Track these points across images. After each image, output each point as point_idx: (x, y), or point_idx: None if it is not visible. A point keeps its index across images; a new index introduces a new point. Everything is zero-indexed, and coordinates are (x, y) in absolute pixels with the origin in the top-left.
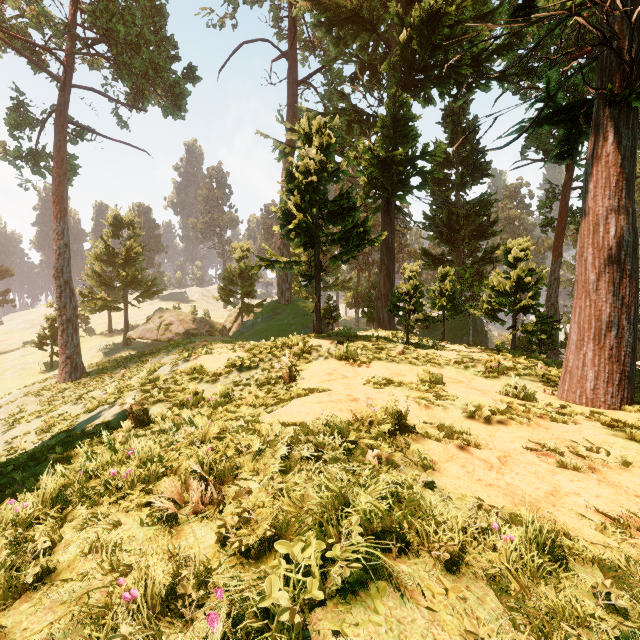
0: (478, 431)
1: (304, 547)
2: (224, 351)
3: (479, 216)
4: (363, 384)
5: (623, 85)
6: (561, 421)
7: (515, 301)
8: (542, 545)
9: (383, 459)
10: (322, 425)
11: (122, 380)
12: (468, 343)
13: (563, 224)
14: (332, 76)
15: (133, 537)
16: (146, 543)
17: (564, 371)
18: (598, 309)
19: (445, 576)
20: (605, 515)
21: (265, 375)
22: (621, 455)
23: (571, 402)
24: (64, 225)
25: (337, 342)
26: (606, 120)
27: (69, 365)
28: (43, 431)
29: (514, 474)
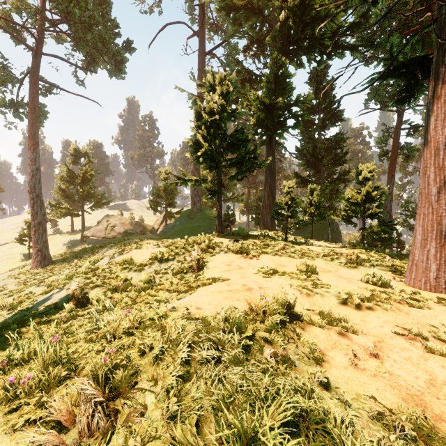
0: (352, 316)
1: None
2: (151, 246)
3: (335, 149)
4: (254, 273)
5: None
6: (417, 306)
7: (364, 209)
8: None
9: (279, 356)
10: (222, 321)
11: (74, 268)
12: (327, 240)
13: (395, 154)
14: (230, 49)
15: None
16: None
17: (411, 263)
18: (439, 215)
19: None
20: None
21: (179, 266)
22: None
23: (417, 288)
24: (36, 154)
25: (234, 240)
26: (444, 68)
27: (40, 256)
28: (11, 307)
29: (392, 361)
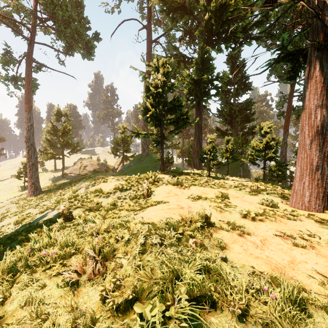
0: (248, 225)
1: (152, 308)
2: (113, 180)
3: (245, 110)
4: (186, 198)
5: (325, 39)
6: (293, 219)
7: (265, 154)
8: (293, 300)
9: (198, 244)
10: (164, 224)
11: (60, 196)
12: (240, 176)
13: (289, 114)
14: (170, 38)
15: (52, 295)
16: (59, 299)
17: (293, 192)
18: (311, 159)
19: (238, 324)
20: (322, 275)
21: (134, 193)
22: (327, 239)
23: (297, 208)
24: (30, 115)
25: (172, 176)
26: (315, 58)
27: (33, 187)
28: (17, 223)
29: (270, 250)
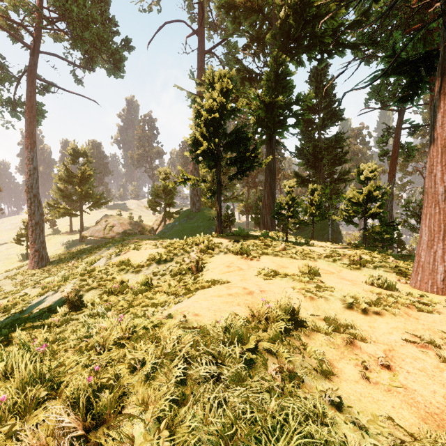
0: (359, 322)
1: None
2: (149, 247)
3: (335, 148)
4: (255, 275)
5: None
6: (427, 311)
7: (366, 209)
8: None
9: (285, 371)
10: (222, 331)
11: (71, 269)
12: (328, 240)
13: (396, 154)
14: (230, 48)
15: None
16: None
17: (417, 265)
18: None
19: None
20: None
21: (177, 267)
22: None
23: (424, 290)
24: (33, 154)
25: (234, 240)
26: None
27: (37, 256)
28: (6, 310)
29: (405, 373)
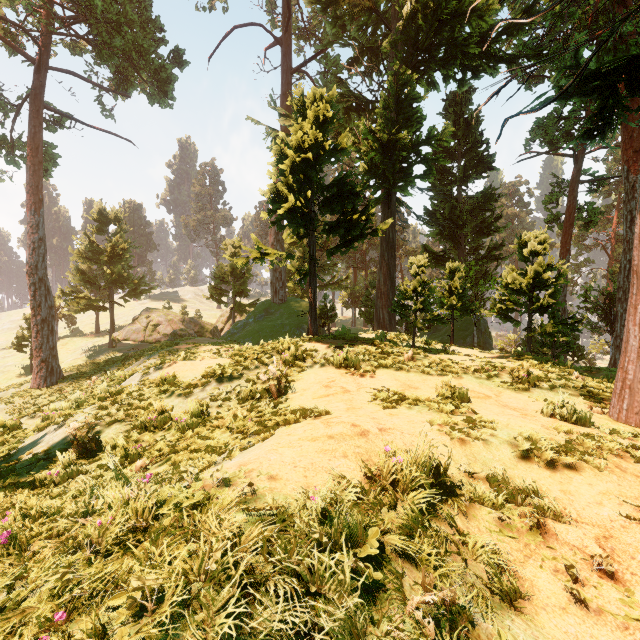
0: (544, 483)
1: None
2: (208, 355)
3: (482, 211)
4: (369, 401)
5: None
6: None
7: (531, 300)
8: None
9: (439, 603)
10: (317, 518)
11: (90, 389)
12: (472, 345)
13: (571, 219)
14: (328, 64)
15: None
16: None
17: (621, 385)
18: None
19: None
20: None
21: (248, 388)
22: None
23: (633, 425)
24: (39, 218)
25: (335, 346)
26: None
27: (44, 369)
28: None
29: None
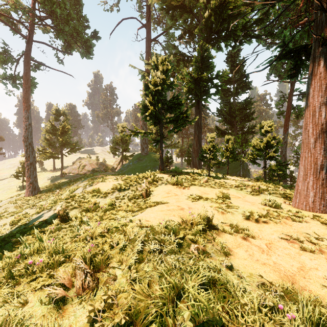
0: (252, 227)
1: None
2: (112, 180)
3: (245, 109)
4: (186, 199)
5: None
6: (298, 221)
7: (265, 153)
8: (314, 321)
9: (200, 250)
10: (163, 228)
11: (57, 195)
12: (240, 175)
13: (289, 114)
14: (169, 37)
15: (34, 313)
16: (40, 320)
17: (296, 192)
18: (315, 158)
19: None
20: None
21: (133, 193)
22: None
23: (300, 209)
24: (29, 114)
25: (172, 175)
26: (319, 54)
27: (31, 187)
28: (13, 223)
29: (277, 255)
